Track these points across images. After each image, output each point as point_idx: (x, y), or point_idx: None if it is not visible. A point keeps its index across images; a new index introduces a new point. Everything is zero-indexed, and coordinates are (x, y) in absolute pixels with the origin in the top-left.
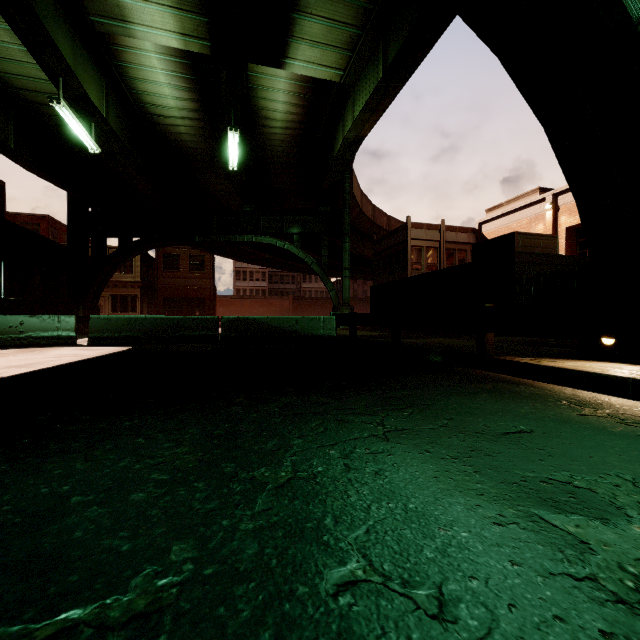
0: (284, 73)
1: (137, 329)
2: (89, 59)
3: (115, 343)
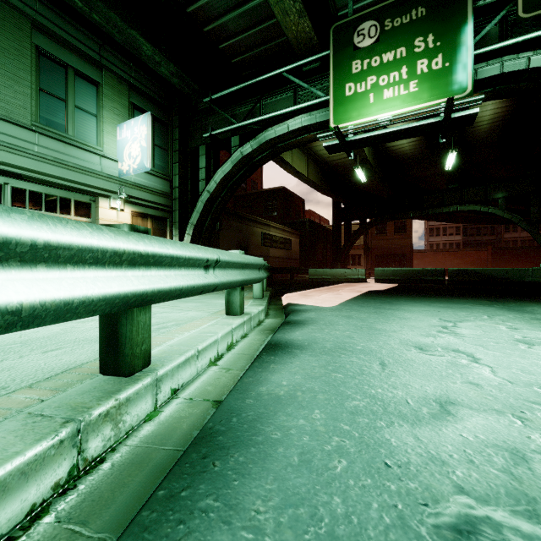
0: None
1: (397, 275)
2: None
3: (387, 282)
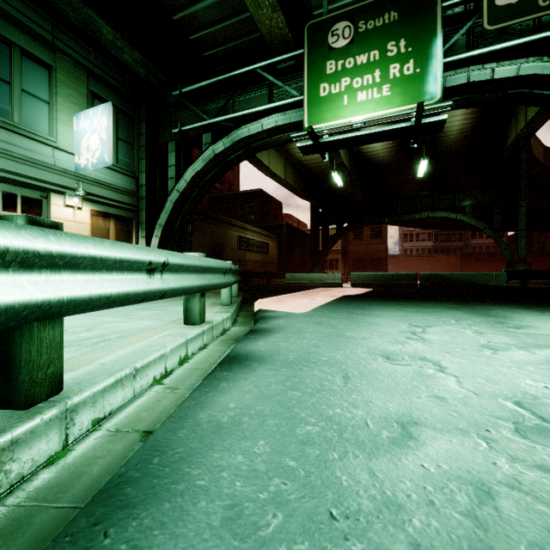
0: None
1: (372, 280)
2: None
3: (362, 286)
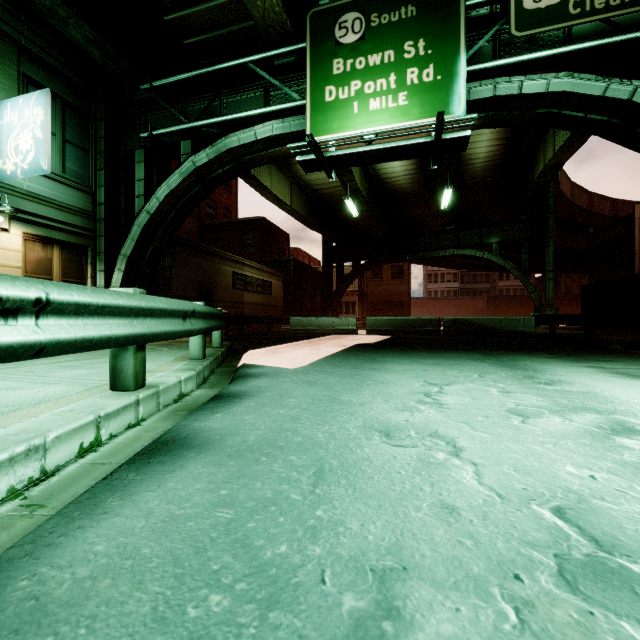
0: (487, 130)
1: (390, 325)
2: None
3: (380, 333)
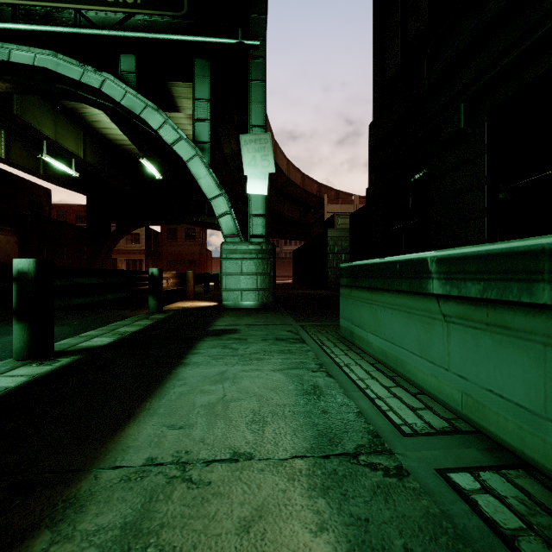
0: (182, 114)
1: None
2: (68, 122)
3: None
